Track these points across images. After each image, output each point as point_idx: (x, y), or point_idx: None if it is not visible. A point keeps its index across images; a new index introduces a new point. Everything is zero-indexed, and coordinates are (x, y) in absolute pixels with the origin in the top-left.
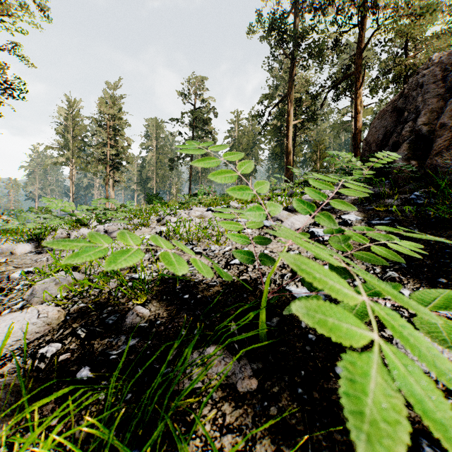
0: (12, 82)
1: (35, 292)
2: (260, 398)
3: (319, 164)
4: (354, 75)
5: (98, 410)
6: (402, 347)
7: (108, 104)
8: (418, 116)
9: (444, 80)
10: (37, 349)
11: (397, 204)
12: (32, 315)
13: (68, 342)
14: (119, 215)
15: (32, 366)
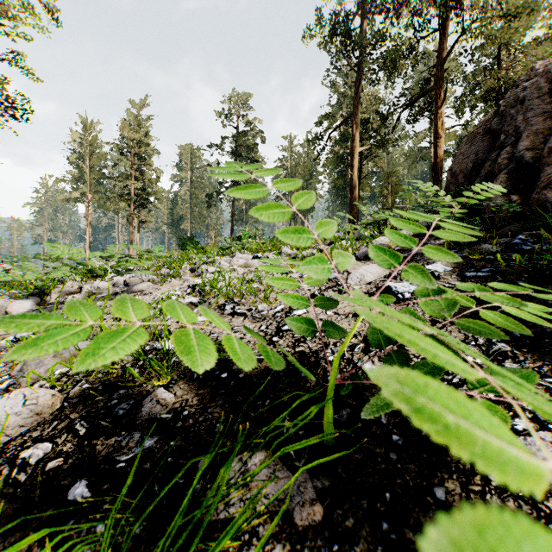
0: (14, 100)
1: (27, 366)
2: (328, 537)
3: (391, 200)
4: (434, 91)
5: (94, 551)
6: None
7: (132, 127)
8: (518, 140)
9: (551, 93)
10: (19, 452)
11: (496, 251)
12: (17, 402)
13: (62, 441)
14: (143, 264)
15: (8, 477)
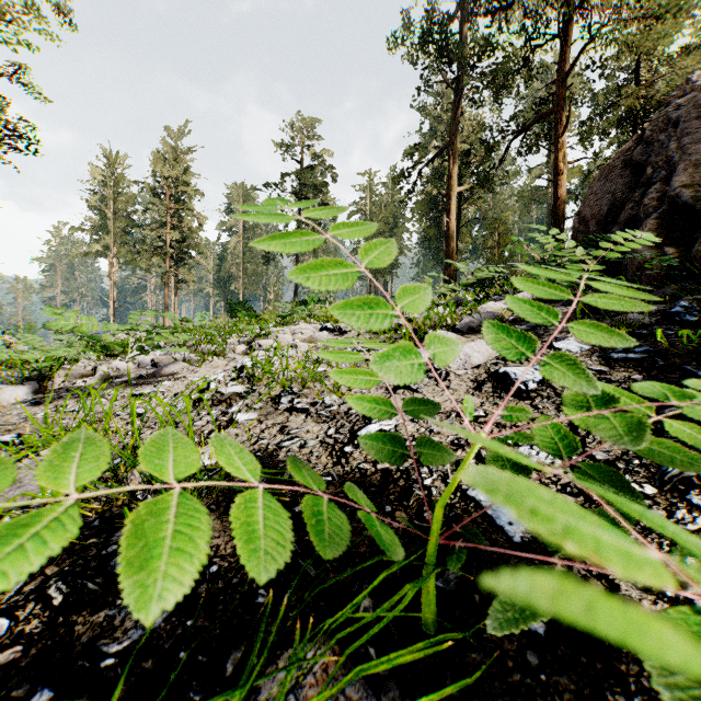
0: (17, 127)
1: None
2: None
3: (498, 254)
4: (554, 115)
5: None
6: None
7: (168, 162)
8: (671, 174)
9: None
10: None
11: (648, 322)
12: None
13: (27, 615)
14: (174, 339)
15: None
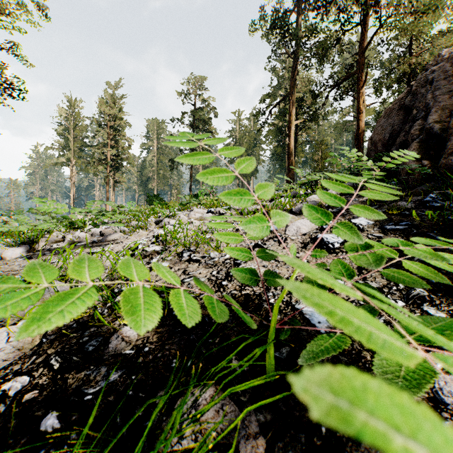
0: (11, 82)
1: None
2: None
3: (321, 164)
4: (357, 75)
5: None
6: (448, 395)
7: (108, 104)
8: (428, 114)
9: None
10: (1, 384)
11: (410, 207)
12: (1, 339)
13: (39, 374)
14: (115, 218)
15: None
